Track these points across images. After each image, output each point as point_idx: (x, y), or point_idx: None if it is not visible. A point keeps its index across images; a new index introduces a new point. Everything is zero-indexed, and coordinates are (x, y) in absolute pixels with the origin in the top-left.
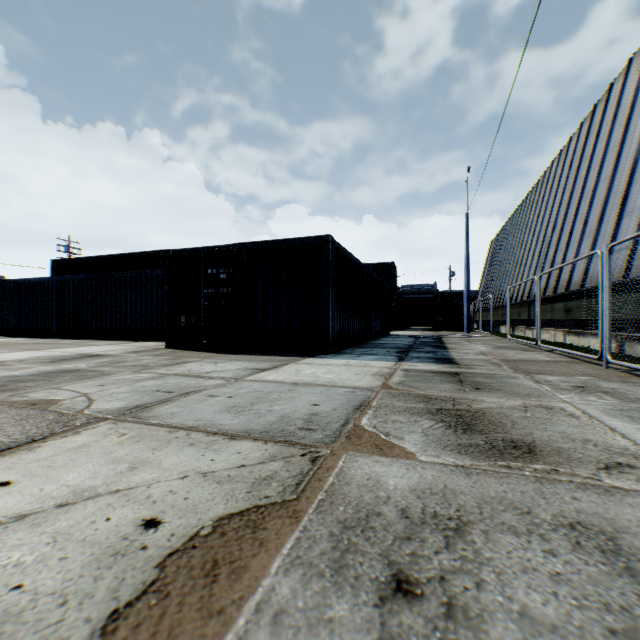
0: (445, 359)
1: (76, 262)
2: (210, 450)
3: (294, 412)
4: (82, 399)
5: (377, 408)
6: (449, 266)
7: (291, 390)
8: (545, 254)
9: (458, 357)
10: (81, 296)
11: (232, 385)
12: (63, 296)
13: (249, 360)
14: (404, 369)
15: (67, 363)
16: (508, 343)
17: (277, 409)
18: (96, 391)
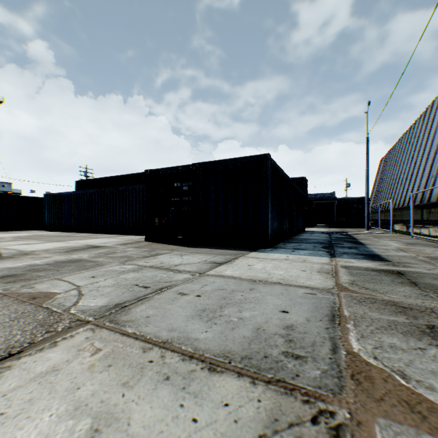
0: (372, 255)
1: (90, 182)
2: (189, 393)
3: (267, 322)
4: (73, 293)
5: (354, 321)
6: (345, 179)
7: (252, 289)
8: (437, 166)
9: (382, 253)
10: (91, 204)
11: (197, 280)
12: (80, 204)
13: (206, 253)
14: (343, 266)
15: (75, 253)
16: (412, 239)
17: (247, 316)
18: (87, 283)
